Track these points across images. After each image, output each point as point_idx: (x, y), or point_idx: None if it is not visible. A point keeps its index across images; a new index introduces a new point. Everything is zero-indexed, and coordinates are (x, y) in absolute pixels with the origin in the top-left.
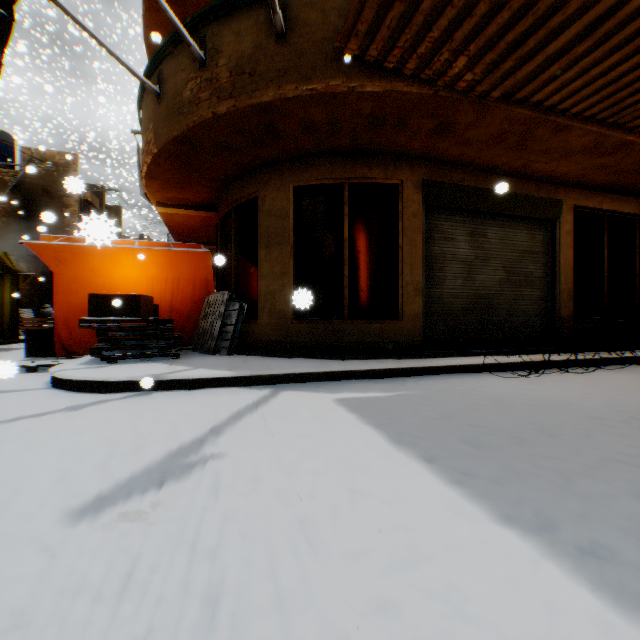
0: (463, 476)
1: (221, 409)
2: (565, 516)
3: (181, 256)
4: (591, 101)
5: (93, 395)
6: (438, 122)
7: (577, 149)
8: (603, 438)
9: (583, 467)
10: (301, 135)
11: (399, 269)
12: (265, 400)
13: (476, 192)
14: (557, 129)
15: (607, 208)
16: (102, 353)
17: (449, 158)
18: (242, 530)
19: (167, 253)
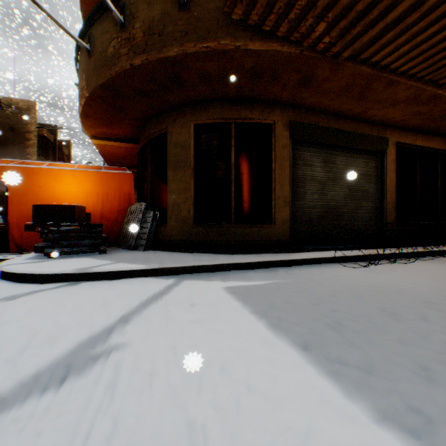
0: (335, 364)
1: (133, 298)
2: (435, 411)
3: (110, 176)
4: (415, 62)
5: (31, 285)
6: (302, 76)
7: (402, 99)
8: (439, 322)
9: (433, 352)
10: (199, 84)
11: (272, 186)
12: (169, 289)
13: (328, 131)
14: (389, 84)
15: (419, 144)
16: (44, 250)
17: (309, 105)
18: (130, 441)
19: (99, 174)
